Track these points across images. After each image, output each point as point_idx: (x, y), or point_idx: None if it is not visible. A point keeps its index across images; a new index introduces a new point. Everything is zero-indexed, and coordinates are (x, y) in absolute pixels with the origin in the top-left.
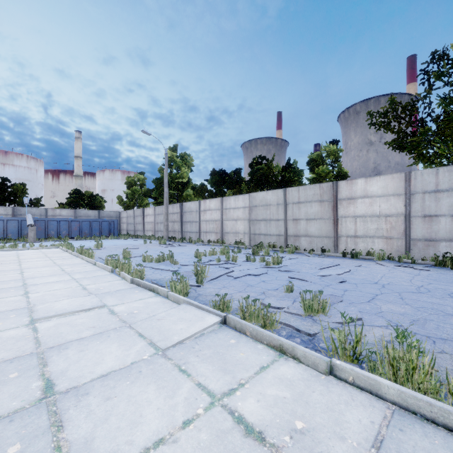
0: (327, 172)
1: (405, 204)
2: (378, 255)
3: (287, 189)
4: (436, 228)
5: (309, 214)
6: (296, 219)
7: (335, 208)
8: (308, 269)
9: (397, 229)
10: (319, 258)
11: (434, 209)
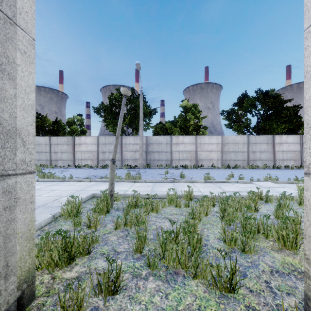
0: (76, 129)
1: (97, 147)
2: (87, 166)
3: (51, 137)
4: (105, 156)
5: (62, 150)
6: (56, 152)
7: (73, 147)
8: (53, 171)
9: (95, 156)
10: (64, 169)
11: (105, 149)
